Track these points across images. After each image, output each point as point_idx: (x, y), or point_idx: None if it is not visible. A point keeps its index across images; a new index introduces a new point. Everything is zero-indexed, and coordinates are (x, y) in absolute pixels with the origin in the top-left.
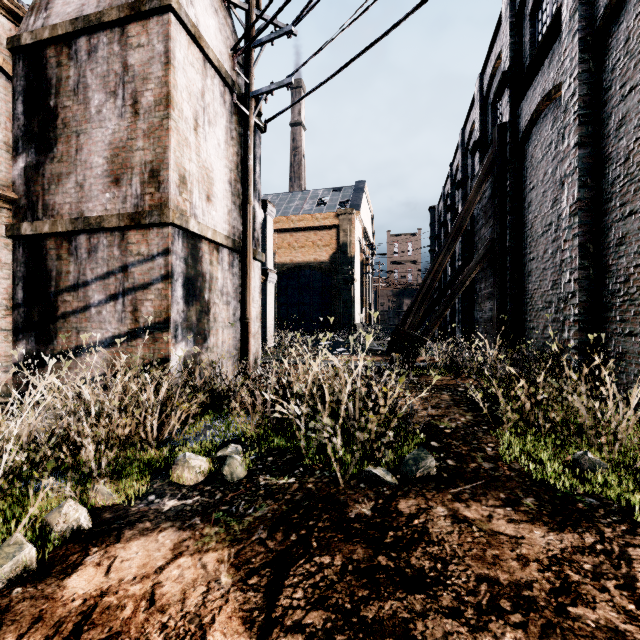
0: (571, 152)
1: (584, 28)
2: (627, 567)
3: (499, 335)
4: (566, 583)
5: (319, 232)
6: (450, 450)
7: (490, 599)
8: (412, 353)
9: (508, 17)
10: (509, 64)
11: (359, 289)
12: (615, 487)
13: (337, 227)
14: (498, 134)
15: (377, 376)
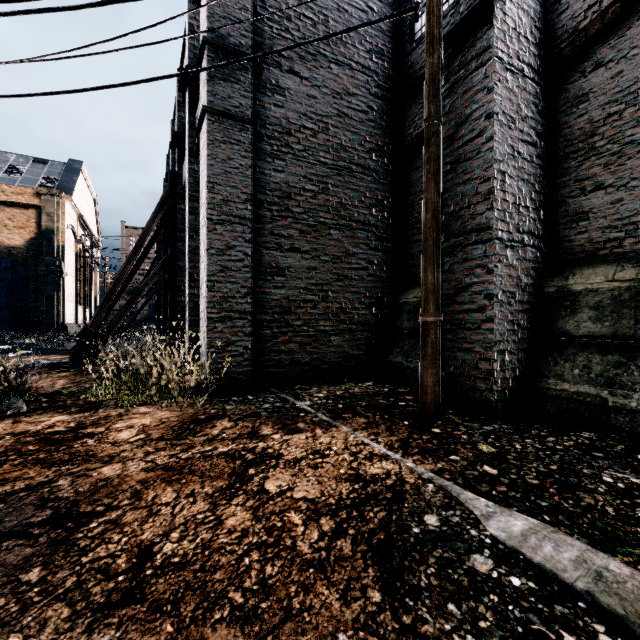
0: (187, 215)
1: (192, 143)
2: (91, 417)
3: (171, 331)
4: (52, 426)
5: (8, 209)
6: (53, 400)
7: (2, 437)
8: (94, 348)
9: (177, 95)
10: (178, 130)
11: (73, 284)
12: (127, 396)
13: (38, 208)
14: (170, 179)
15: (47, 370)
